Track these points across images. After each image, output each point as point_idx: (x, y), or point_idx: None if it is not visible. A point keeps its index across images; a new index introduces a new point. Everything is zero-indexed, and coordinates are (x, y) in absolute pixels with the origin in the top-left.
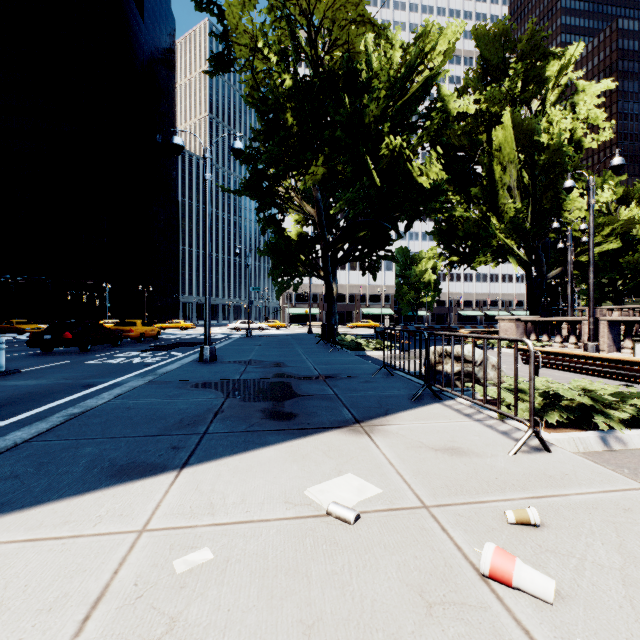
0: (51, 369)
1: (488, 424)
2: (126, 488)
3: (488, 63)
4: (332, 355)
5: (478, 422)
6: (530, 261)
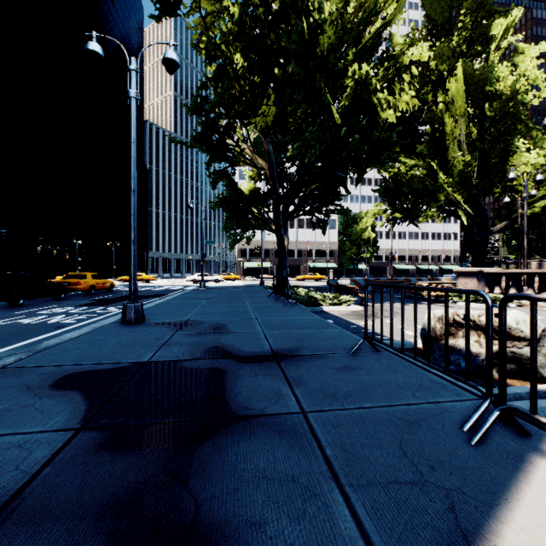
0: None
1: None
2: None
3: (434, 23)
4: (286, 313)
5: None
6: (475, 215)
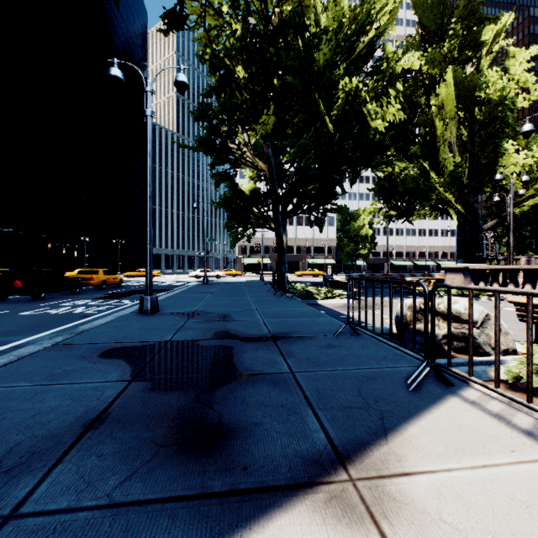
0: None
1: None
2: None
3: (427, 30)
4: (283, 305)
5: None
6: (466, 214)
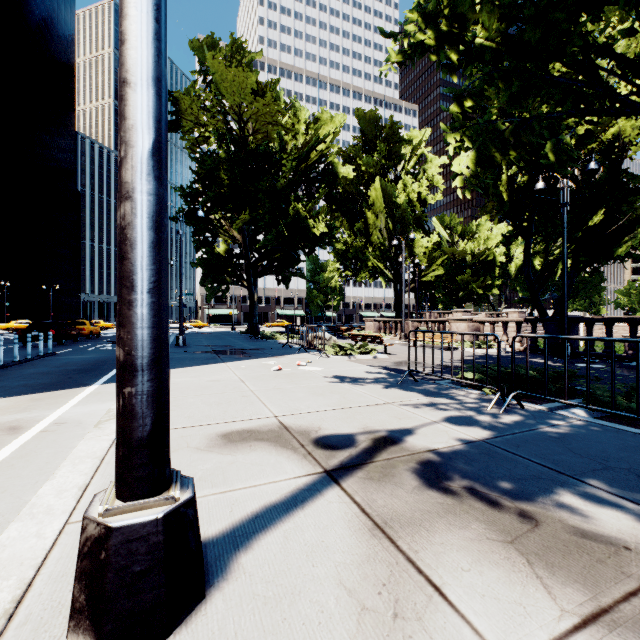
0: (75, 352)
1: (318, 355)
2: (214, 364)
3: (367, 136)
4: (258, 342)
5: (315, 355)
6: (394, 279)
